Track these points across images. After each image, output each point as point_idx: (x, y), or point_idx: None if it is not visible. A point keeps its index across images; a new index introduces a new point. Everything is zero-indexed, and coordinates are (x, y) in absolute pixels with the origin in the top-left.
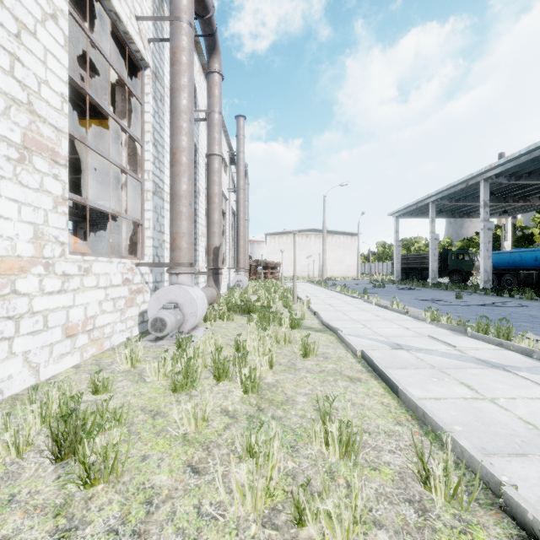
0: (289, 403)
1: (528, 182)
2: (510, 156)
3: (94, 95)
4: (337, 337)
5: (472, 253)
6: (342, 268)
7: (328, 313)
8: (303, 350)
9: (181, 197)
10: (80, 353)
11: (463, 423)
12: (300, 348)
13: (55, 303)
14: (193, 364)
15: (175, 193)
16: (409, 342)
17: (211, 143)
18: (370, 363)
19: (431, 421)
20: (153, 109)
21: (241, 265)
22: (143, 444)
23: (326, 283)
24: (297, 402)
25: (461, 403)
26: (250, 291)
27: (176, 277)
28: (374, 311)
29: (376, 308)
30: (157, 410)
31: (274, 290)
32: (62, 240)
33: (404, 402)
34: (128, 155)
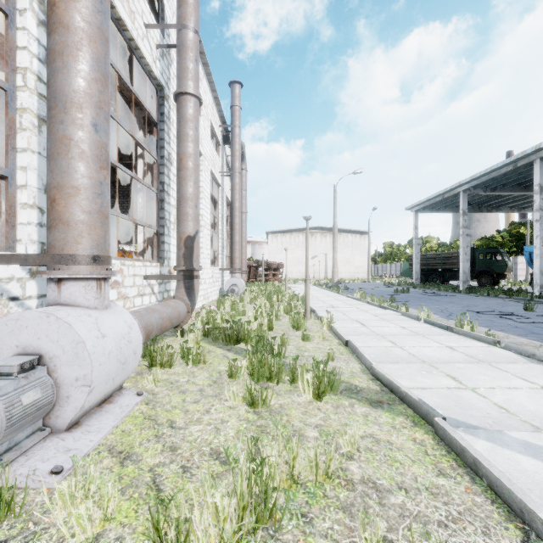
0: None
1: None
2: None
3: None
4: (436, 437)
5: (503, 252)
6: (351, 270)
7: (366, 341)
8: None
9: (69, 105)
10: None
11: None
12: (377, 536)
13: None
14: None
15: (53, 95)
16: None
17: (181, 77)
18: None
19: None
20: None
21: (237, 265)
22: None
23: (339, 288)
24: None
25: None
26: (247, 298)
27: (56, 287)
28: (436, 337)
29: (432, 329)
30: None
31: (277, 298)
32: None
33: None
34: None
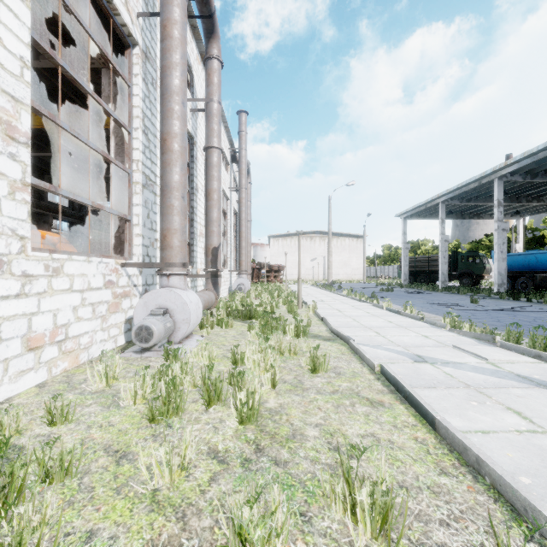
0: (297, 439)
1: (544, 181)
2: (527, 152)
3: (69, 67)
4: (348, 348)
5: (482, 255)
6: (348, 271)
7: (336, 319)
8: (311, 365)
9: (173, 189)
10: (47, 368)
11: (530, 472)
12: (308, 361)
13: (11, 309)
14: (179, 384)
15: (165, 184)
16: (432, 354)
17: (209, 135)
18: (393, 381)
19: (491, 472)
20: (143, 92)
21: (243, 267)
22: (93, 508)
23: (331, 287)
24: (307, 438)
25: (517, 439)
26: (252, 295)
27: (167, 279)
28: (386, 317)
29: (388, 313)
30: (125, 450)
31: (278, 294)
32: (22, 233)
33: (444, 438)
34: (116, 145)
